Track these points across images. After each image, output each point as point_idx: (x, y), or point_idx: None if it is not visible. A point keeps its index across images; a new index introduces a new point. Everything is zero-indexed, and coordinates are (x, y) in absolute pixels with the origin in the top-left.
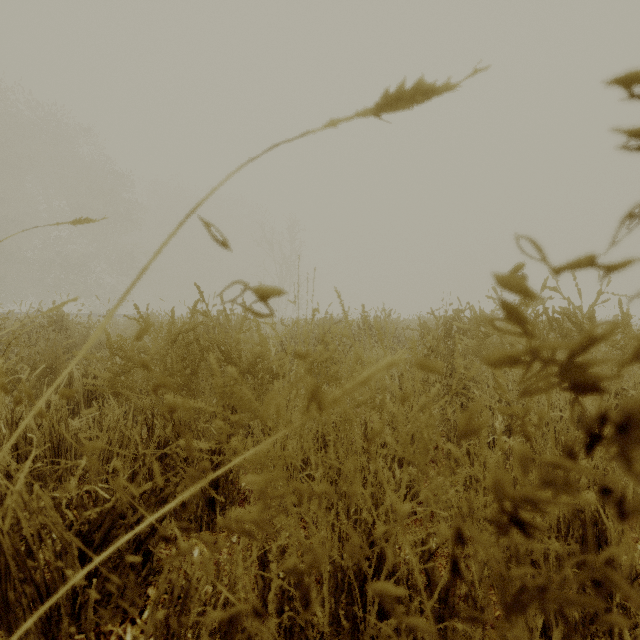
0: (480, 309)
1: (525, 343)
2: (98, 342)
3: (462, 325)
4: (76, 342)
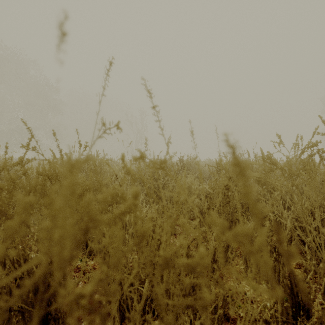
0: (254, 153)
1: (306, 175)
2: (17, 174)
3: (252, 162)
4: (2, 174)
